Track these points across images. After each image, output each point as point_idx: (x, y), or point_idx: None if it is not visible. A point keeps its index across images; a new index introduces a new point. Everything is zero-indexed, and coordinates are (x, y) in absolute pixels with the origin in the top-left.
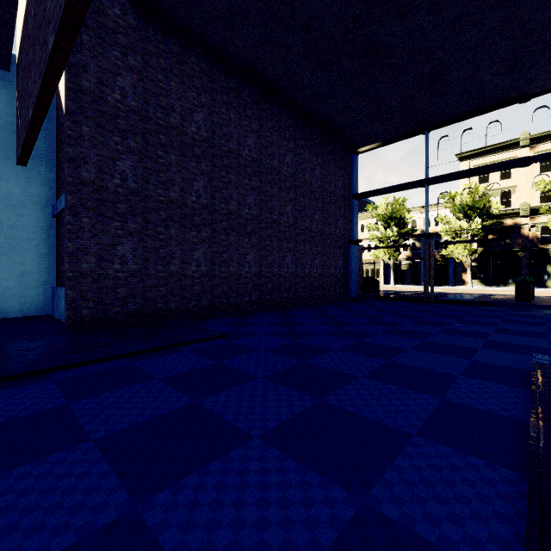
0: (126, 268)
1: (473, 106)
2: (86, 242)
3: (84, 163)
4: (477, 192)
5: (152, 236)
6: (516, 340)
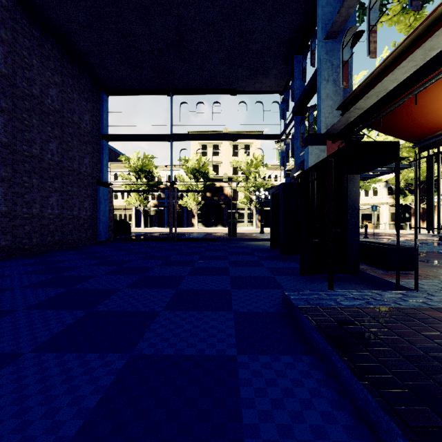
0: None
1: (204, 84)
2: None
3: None
4: (201, 161)
5: None
6: (249, 272)
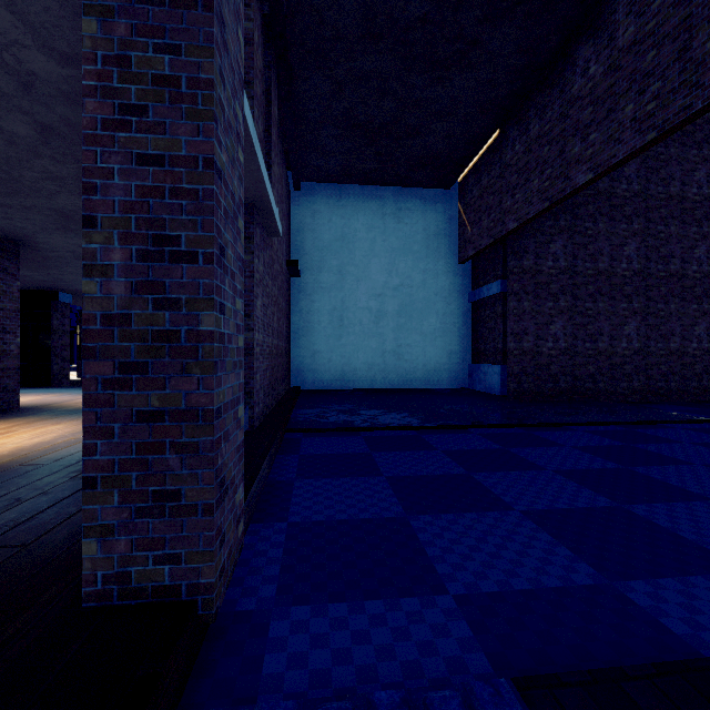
0: (557, 346)
1: None
2: (526, 323)
3: (525, 253)
4: None
5: (580, 312)
6: None
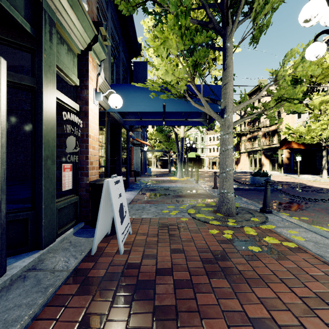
0: None
1: None
2: None
3: None
4: None
5: None
6: None
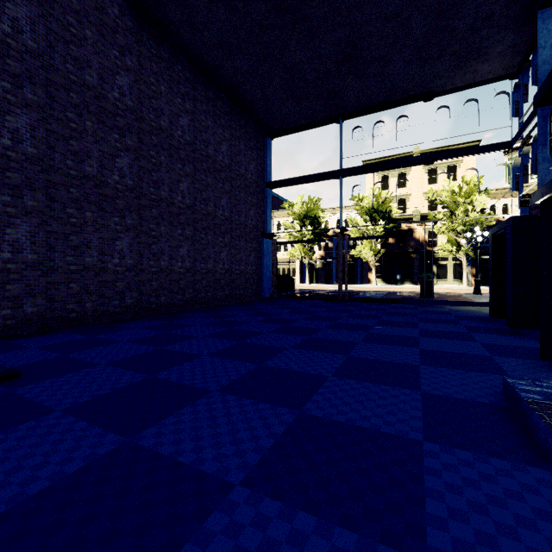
0: None
1: (384, 97)
2: None
3: None
4: (380, 197)
5: None
6: (449, 346)
